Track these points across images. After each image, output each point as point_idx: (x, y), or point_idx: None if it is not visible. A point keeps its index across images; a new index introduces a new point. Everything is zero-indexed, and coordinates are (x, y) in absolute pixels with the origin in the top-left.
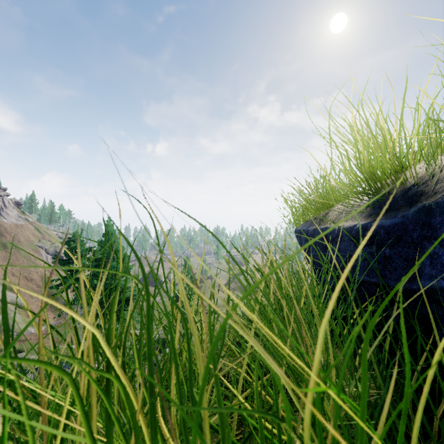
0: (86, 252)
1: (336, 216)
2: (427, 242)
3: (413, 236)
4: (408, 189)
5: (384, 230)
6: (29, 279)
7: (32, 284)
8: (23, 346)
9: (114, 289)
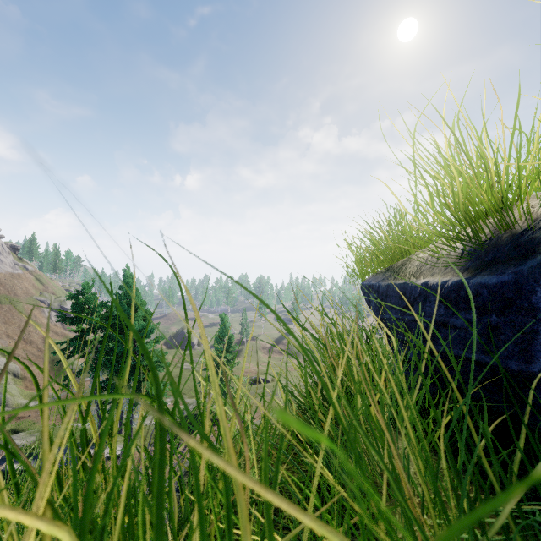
0: (98, 309)
1: (416, 268)
2: None
3: (532, 300)
4: (519, 234)
5: (488, 290)
6: (28, 341)
7: (32, 347)
8: (20, 425)
9: (116, 385)
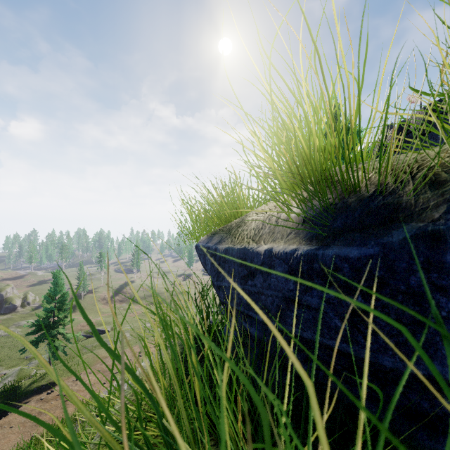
0: None
1: (254, 231)
2: (442, 296)
3: (411, 282)
4: (368, 200)
5: (350, 265)
6: None
7: None
8: None
9: None
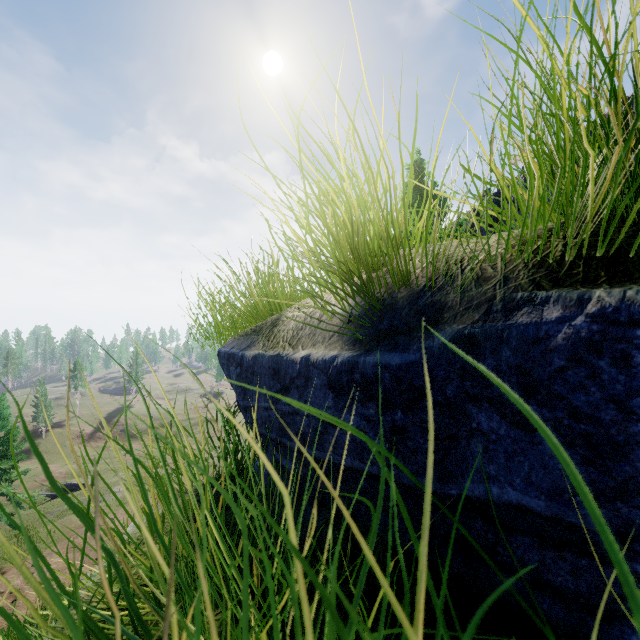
0: None
1: (292, 332)
2: (474, 406)
3: (448, 392)
4: (417, 296)
5: (391, 374)
6: None
7: None
8: None
9: None
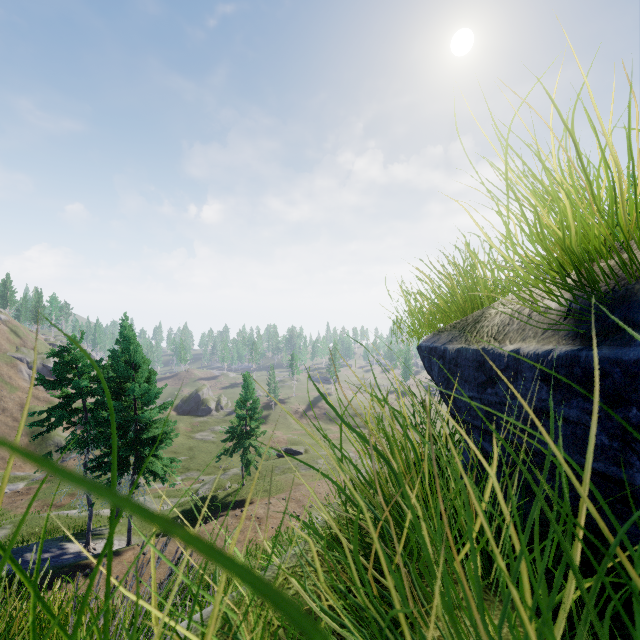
0: (88, 369)
1: (497, 327)
2: None
3: None
4: None
5: (623, 370)
6: (0, 409)
7: (6, 416)
8: None
9: None
